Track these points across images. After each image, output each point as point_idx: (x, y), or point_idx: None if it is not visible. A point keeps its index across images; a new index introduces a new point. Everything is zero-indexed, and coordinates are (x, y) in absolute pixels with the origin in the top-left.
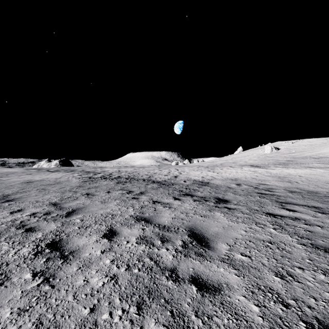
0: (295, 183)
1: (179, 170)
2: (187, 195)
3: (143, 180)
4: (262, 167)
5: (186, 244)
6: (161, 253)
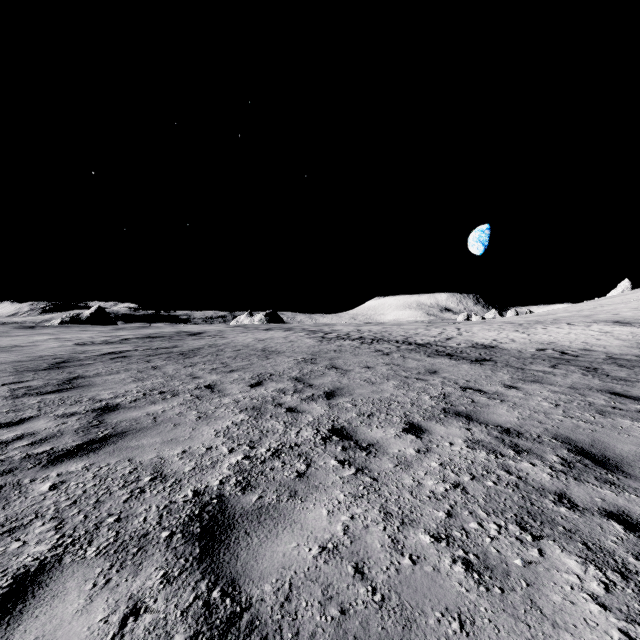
0: None
1: (460, 330)
2: (446, 355)
3: (396, 341)
4: (635, 324)
5: (420, 372)
6: (401, 373)
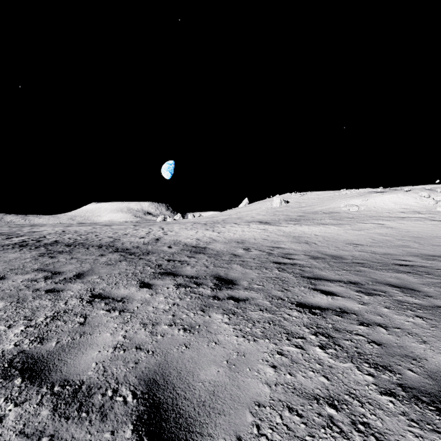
0: (313, 245)
1: (164, 229)
2: (167, 275)
3: (98, 246)
4: (272, 224)
5: None
6: None
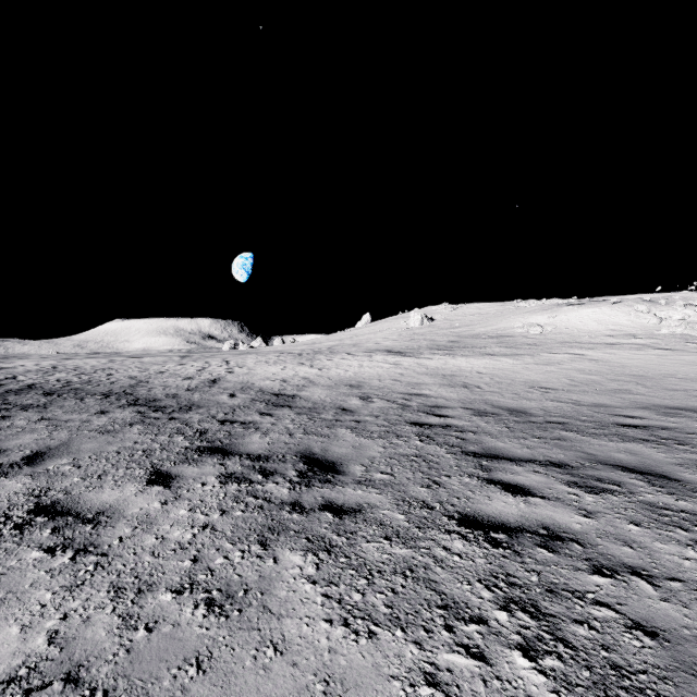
0: (477, 390)
1: (230, 364)
2: (211, 453)
3: (103, 395)
4: (409, 354)
5: None
6: None
